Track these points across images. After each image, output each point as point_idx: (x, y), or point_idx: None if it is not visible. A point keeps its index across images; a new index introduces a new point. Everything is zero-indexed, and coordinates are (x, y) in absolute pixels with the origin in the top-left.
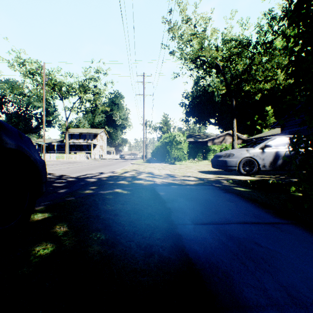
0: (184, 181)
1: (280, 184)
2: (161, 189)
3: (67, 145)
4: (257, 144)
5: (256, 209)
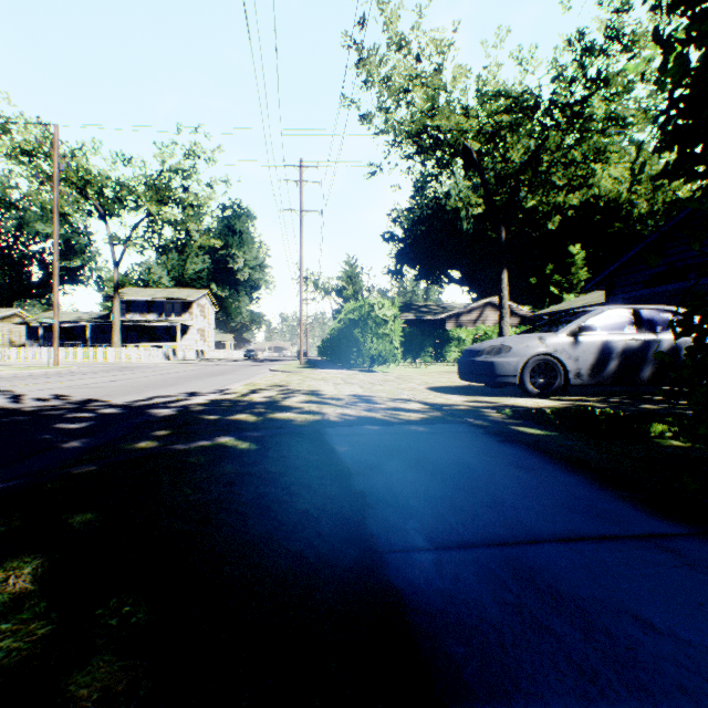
0: (396, 413)
1: (622, 417)
2: (339, 434)
3: (116, 328)
4: (563, 323)
5: (593, 491)
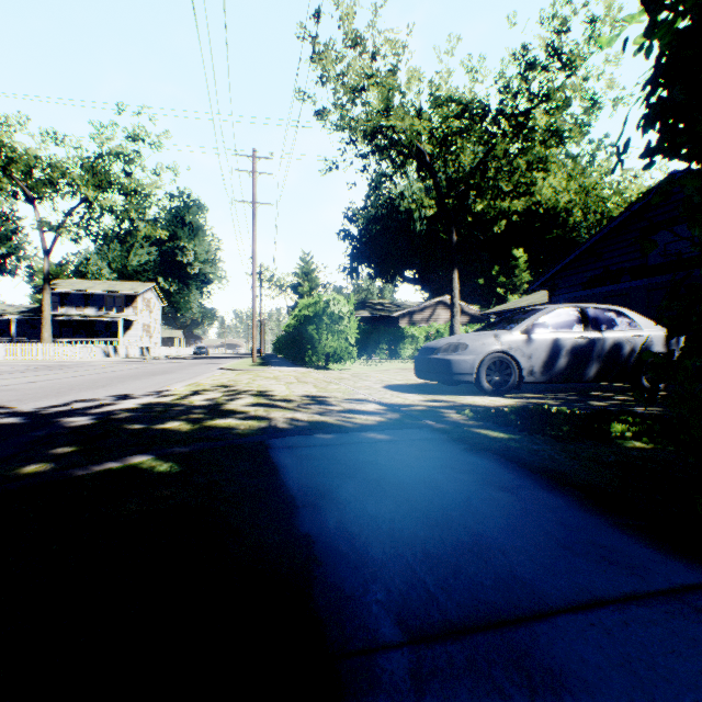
0: (352, 416)
1: (580, 416)
2: (286, 447)
3: (46, 323)
4: (517, 321)
5: (587, 518)
